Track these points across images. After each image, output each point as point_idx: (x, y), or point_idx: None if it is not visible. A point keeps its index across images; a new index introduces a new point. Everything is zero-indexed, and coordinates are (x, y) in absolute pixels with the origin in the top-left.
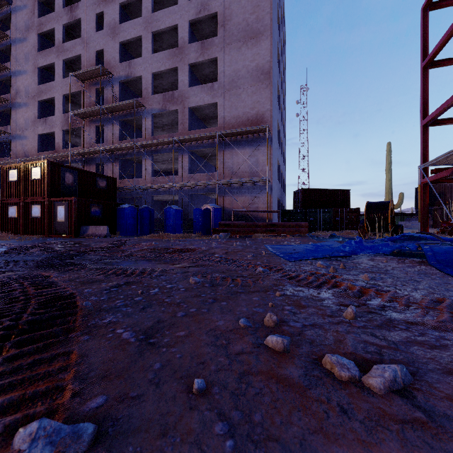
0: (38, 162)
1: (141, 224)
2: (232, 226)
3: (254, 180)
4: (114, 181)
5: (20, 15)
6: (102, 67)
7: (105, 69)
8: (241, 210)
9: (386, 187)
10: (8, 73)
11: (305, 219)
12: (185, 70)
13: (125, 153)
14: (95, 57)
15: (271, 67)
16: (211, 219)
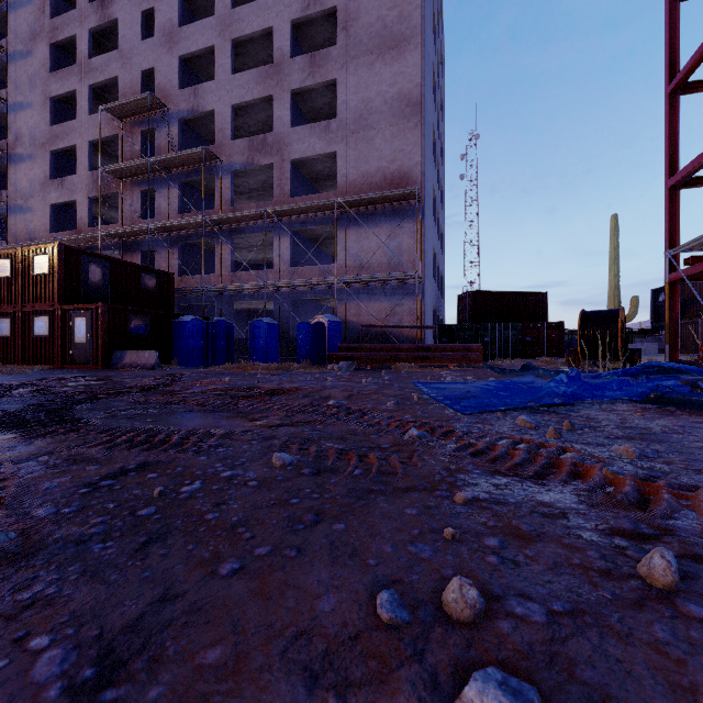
0: (44, 246)
1: (212, 347)
2: (360, 350)
3: (395, 277)
4: (170, 279)
5: (22, 14)
6: (152, 96)
7: (156, 99)
8: (373, 325)
9: (611, 287)
10: (2, 108)
11: (476, 340)
12: (285, 100)
13: (189, 235)
14: (141, 81)
15: (422, 95)
16: (326, 339)
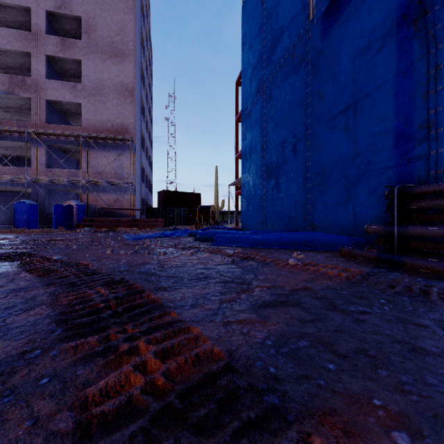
0: None
1: None
2: (97, 221)
3: (119, 182)
4: None
5: None
6: None
7: None
8: (105, 208)
9: (215, 195)
10: None
11: (166, 216)
12: (41, 59)
13: None
14: None
15: (135, 87)
16: (75, 214)
